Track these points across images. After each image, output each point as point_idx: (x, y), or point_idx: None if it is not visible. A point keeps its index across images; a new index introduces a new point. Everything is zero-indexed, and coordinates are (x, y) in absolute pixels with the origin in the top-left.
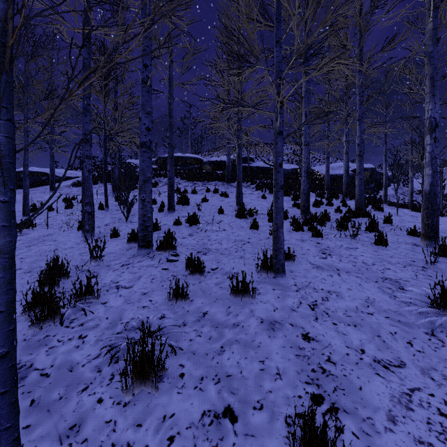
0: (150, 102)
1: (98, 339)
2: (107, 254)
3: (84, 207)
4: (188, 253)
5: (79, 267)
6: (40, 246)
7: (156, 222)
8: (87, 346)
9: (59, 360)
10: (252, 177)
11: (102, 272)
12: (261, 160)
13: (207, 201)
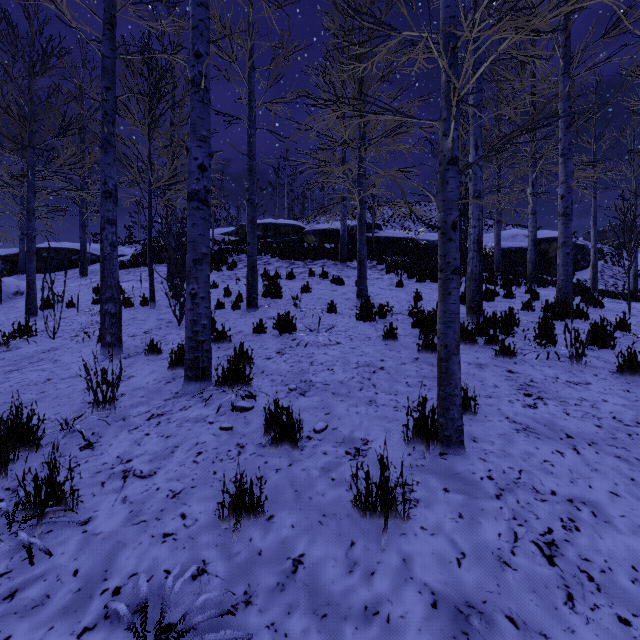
0: (206, 119)
1: None
2: (131, 391)
3: (104, 305)
4: (273, 392)
5: (70, 422)
6: (26, 373)
7: (222, 329)
8: None
9: None
10: (379, 253)
11: (107, 434)
12: (392, 228)
13: (309, 291)
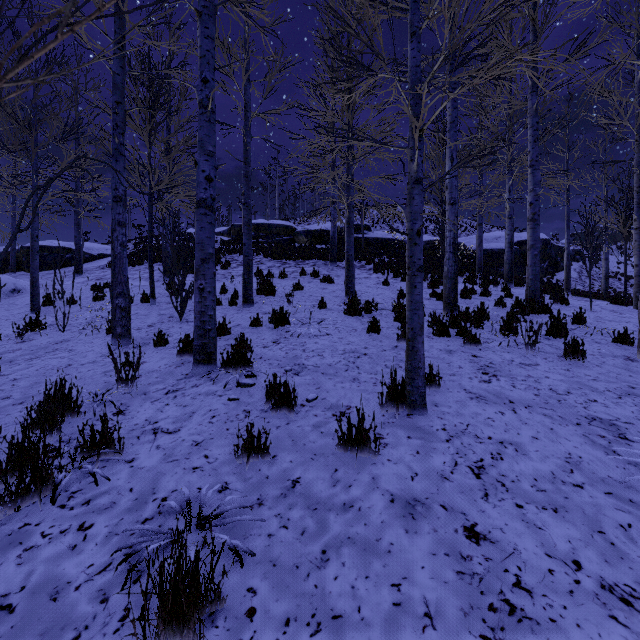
0: (212, 137)
1: (110, 531)
2: (146, 373)
3: (115, 300)
4: (271, 373)
5: (99, 396)
6: (46, 360)
7: (223, 322)
8: (90, 547)
9: (36, 575)
10: (368, 254)
11: (134, 405)
12: (381, 229)
13: (301, 289)
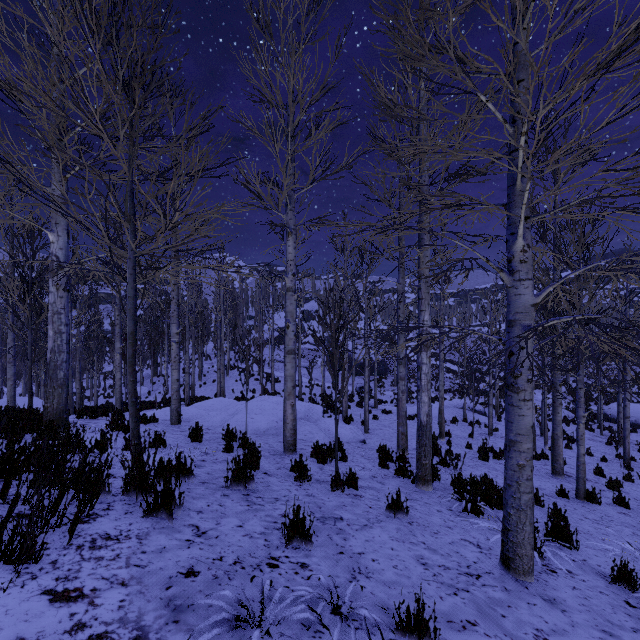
0: None
1: None
2: None
3: None
4: None
5: None
6: None
7: None
8: None
9: None
10: None
11: None
12: None
13: None
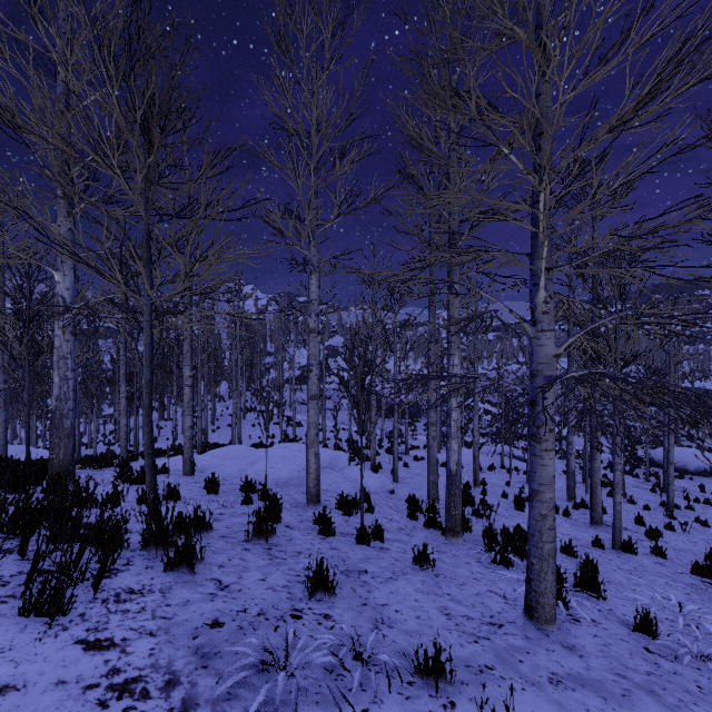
0: None
1: None
2: None
3: None
4: None
5: None
6: None
7: None
8: None
9: None
10: None
11: None
12: None
13: None
